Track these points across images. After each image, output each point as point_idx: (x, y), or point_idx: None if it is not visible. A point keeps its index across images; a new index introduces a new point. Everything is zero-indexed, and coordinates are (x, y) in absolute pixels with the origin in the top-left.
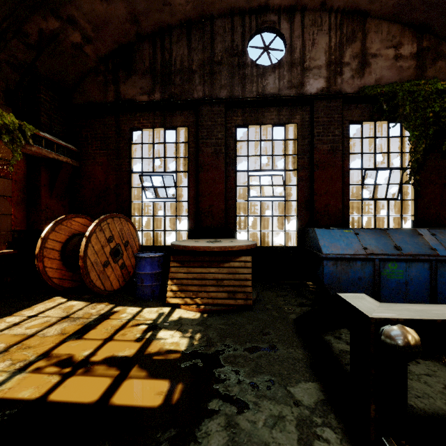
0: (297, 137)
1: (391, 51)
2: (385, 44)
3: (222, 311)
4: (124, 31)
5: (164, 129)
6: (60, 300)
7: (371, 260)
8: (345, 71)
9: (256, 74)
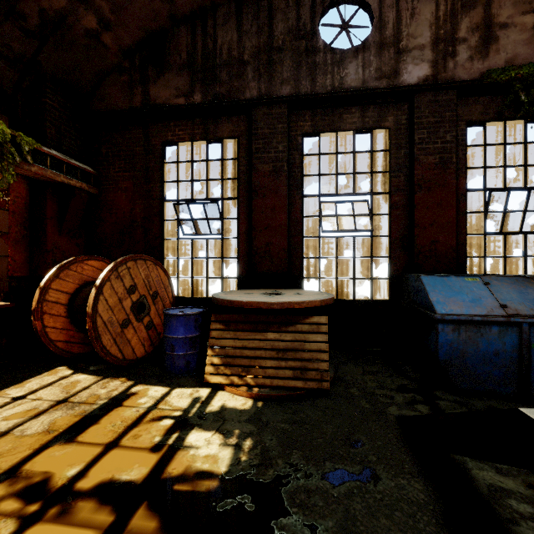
0: (389, 147)
1: (531, 18)
2: (520, 9)
3: (285, 397)
4: (153, 12)
5: (207, 142)
6: (64, 371)
7: (516, 324)
8: (459, 50)
9: (331, 62)
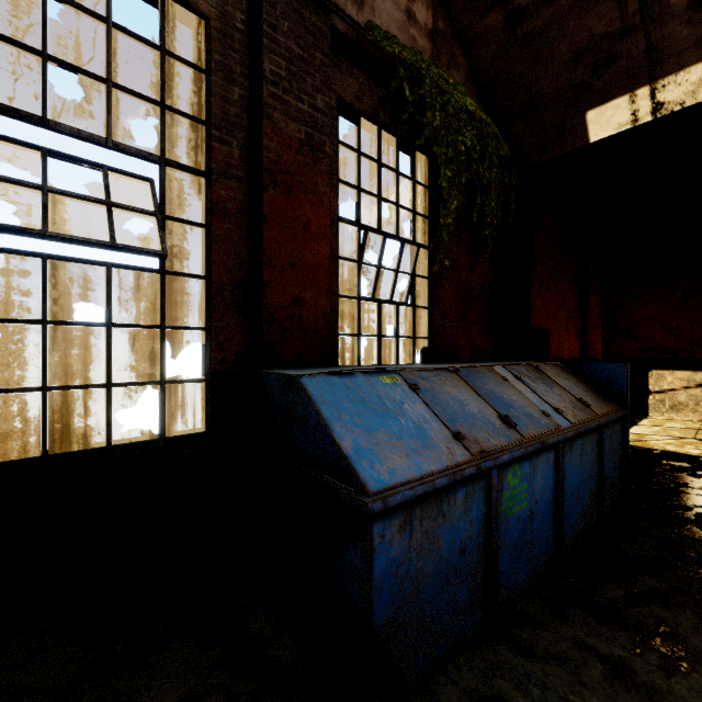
0: (207, 64)
1: None
2: None
3: None
4: None
5: None
6: None
7: (483, 474)
8: None
9: None
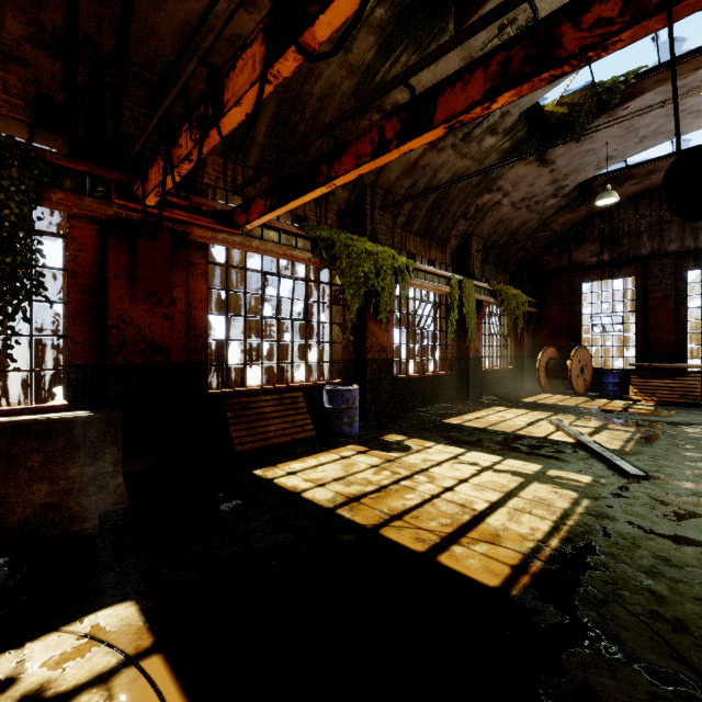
0: None
1: None
2: None
3: (674, 405)
4: (580, 219)
5: (612, 281)
6: (550, 394)
7: None
8: None
9: None
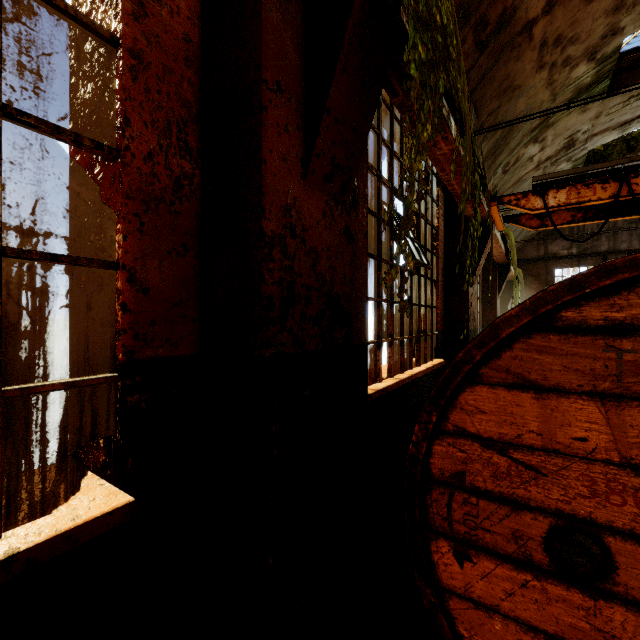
0: None
1: None
2: None
3: None
4: None
5: (579, 268)
6: None
7: None
8: None
9: None
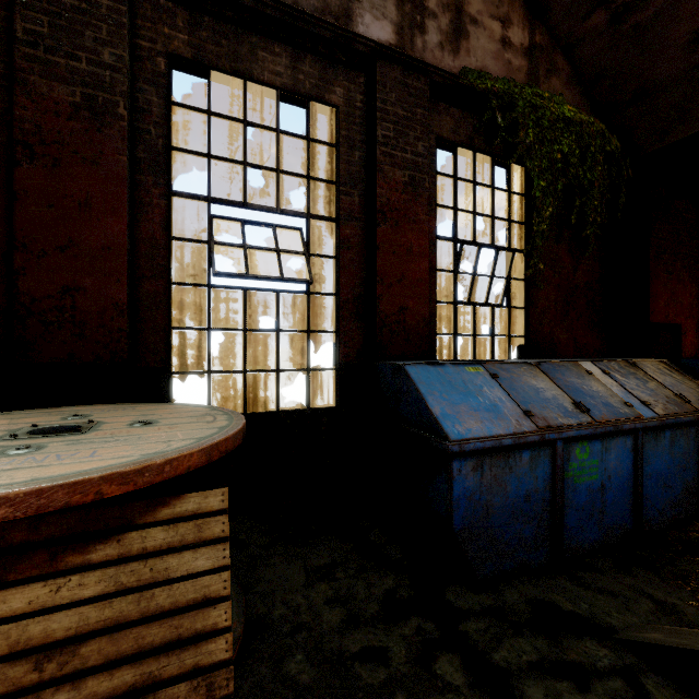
0: (337, 140)
1: (498, 27)
2: (489, 8)
3: None
4: None
5: None
6: None
7: (549, 444)
8: (429, 27)
9: None
